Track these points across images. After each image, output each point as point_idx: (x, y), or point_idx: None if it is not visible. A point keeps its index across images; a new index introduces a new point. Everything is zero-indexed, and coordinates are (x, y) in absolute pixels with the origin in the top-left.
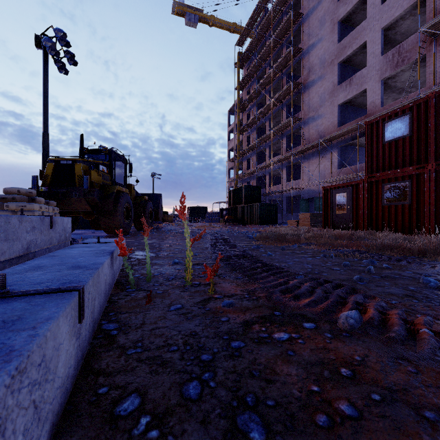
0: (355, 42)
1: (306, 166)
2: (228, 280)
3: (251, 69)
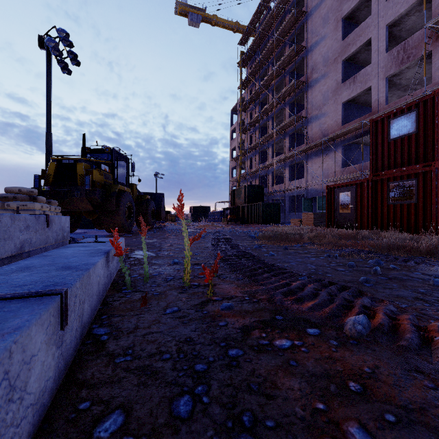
0: (359, 39)
1: (309, 165)
2: (228, 281)
3: (253, 68)
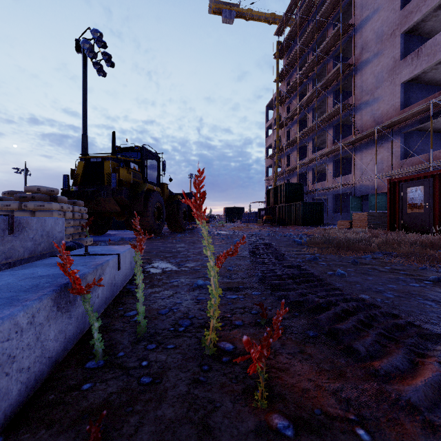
0: (424, 4)
1: (358, 158)
2: (291, 343)
3: (291, 58)
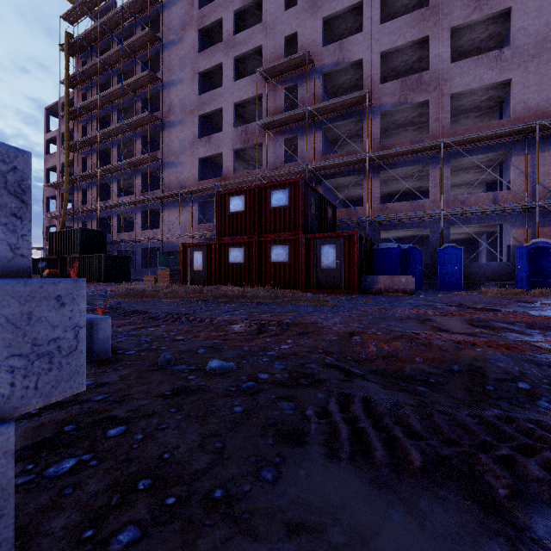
0: (213, 103)
1: (166, 214)
2: None
3: (89, 67)
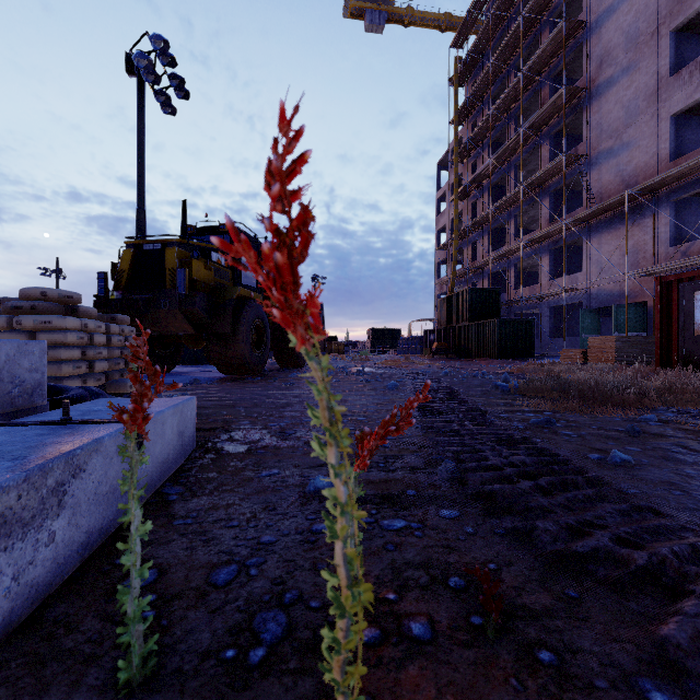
0: None
1: (593, 245)
2: None
3: (479, 83)
